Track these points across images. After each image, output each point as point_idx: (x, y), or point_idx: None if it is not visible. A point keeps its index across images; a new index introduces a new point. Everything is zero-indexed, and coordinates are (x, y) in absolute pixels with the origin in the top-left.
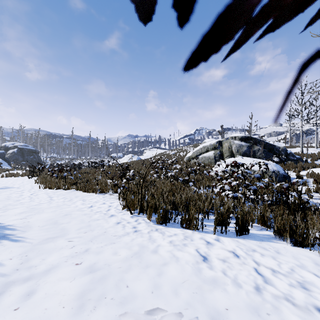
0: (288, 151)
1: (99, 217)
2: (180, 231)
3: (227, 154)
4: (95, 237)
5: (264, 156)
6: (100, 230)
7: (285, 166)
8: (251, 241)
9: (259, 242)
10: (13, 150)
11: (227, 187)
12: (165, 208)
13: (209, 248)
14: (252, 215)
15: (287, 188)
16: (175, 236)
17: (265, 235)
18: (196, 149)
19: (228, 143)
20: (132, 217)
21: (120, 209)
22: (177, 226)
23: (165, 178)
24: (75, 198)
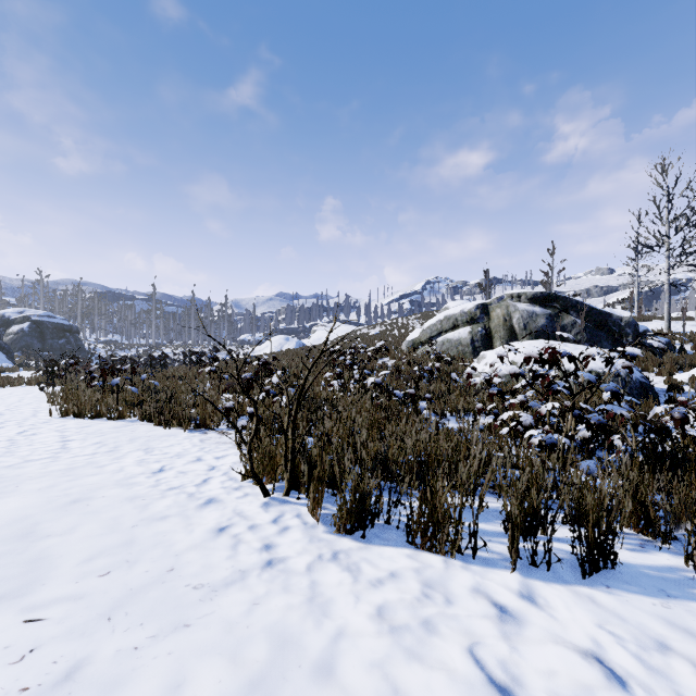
0: (641, 328)
1: (171, 507)
2: (408, 559)
3: (500, 335)
4: (131, 595)
5: (587, 338)
6: (158, 563)
7: (636, 362)
8: (635, 598)
9: (662, 604)
10: (21, 327)
11: (526, 417)
12: (359, 473)
13: (513, 641)
14: (604, 498)
15: (685, 420)
16: (394, 582)
17: (665, 569)
18: (429, 323)
19: (504, 309)
20: (267, 507)
21: (238, 477)
22: (397, 540)
23: (359, 389)
24: (128, 445)
